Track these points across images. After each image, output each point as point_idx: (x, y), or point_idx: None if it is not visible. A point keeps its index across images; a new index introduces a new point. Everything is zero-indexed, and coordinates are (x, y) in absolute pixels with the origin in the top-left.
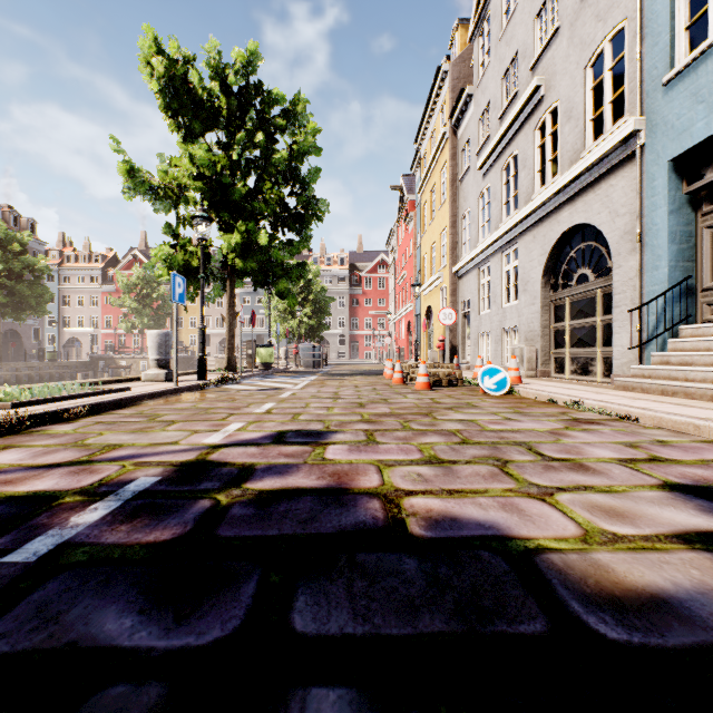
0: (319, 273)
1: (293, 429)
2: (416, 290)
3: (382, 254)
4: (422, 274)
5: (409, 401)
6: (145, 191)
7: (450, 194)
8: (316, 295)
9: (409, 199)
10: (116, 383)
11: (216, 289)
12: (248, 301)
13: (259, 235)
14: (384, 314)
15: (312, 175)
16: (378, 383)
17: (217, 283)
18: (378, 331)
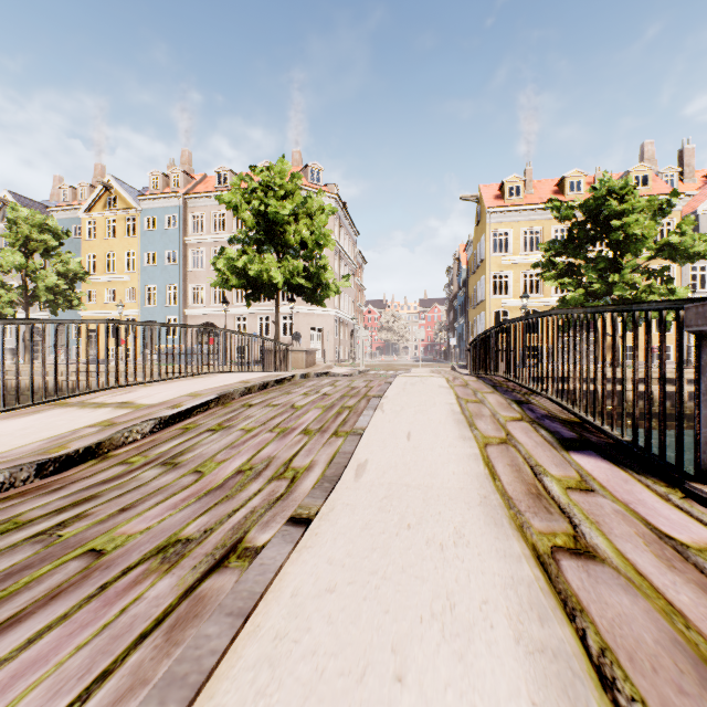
0: None
1: None
2: None
3: None
4: None
5: None
6: None
7: None
8: None
9: None
10: None
11: None
12: None
13: None
14: None
15: None
16: None
17: None
18: None
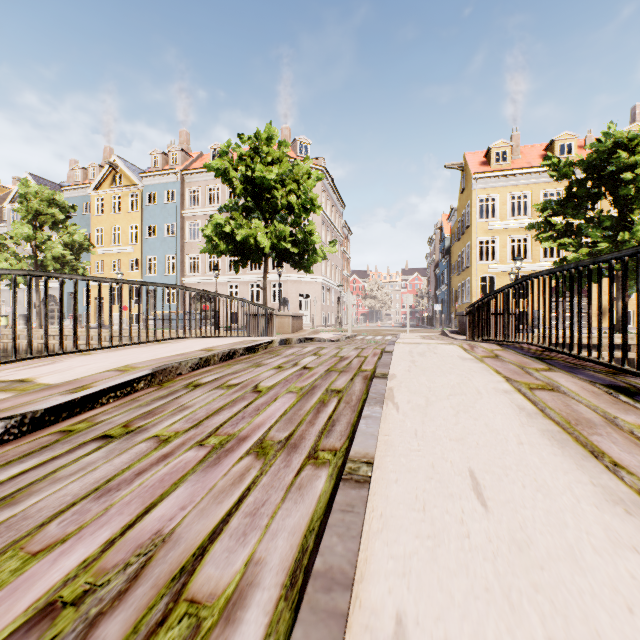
0: None
1: None
2: None
3: None
4: None
5: None
6: None
7: None
8: None
9: None
10: None
11: None
12: None
13: None
14: None
15: None
16: None
17: None
18: None
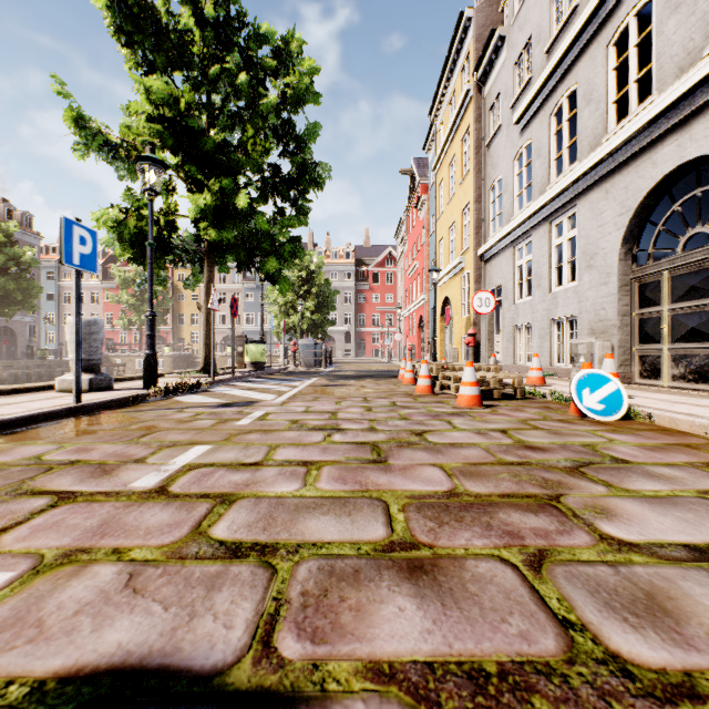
0: (322, 264)
1: (115, 663)
2: (434, 276)
3: (390, 248)
4: (438, 262)
5: (468, 441)
6: (97, 145)
7: (475, 163)
8: (320, 288)
9: (421, 183)
10: (12, 394)
11: (196, 273)
12: (252, 297)
13: (236, 196)
14: (392, 310)
15: (310, 132)
16: (395, 392)
17: (196, 266)
18: (385, 328)
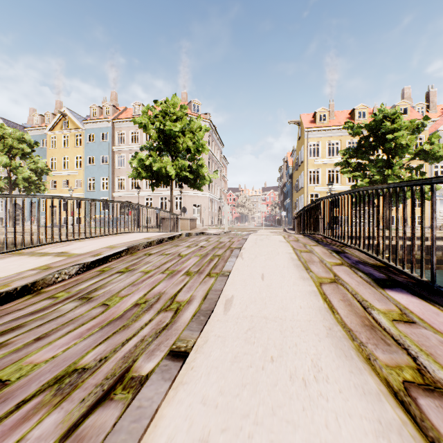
0: None
1: None
2: None
3: None
4: None
5: None
6: None
7: None
8: None
9: None
10: None
11: None
12: None
13: None
14: None
15: None
16: None
17: None
18: None
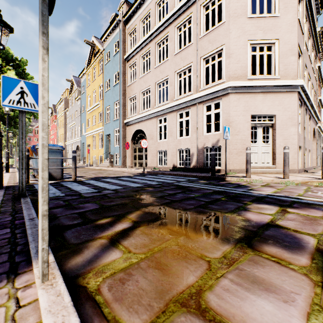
0: None
1: None
2: None
3: None
4: (59, 140)
5: None
6: None
7: (65, 126)
8: None
9: (55, 114)
10: None
11: None
12: None
13: None
14: None
15: (29, 123)
16: None
17: None
18: None
